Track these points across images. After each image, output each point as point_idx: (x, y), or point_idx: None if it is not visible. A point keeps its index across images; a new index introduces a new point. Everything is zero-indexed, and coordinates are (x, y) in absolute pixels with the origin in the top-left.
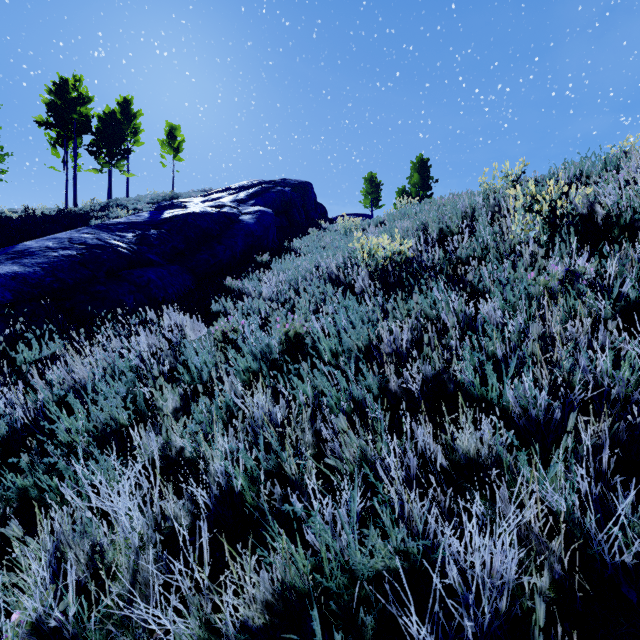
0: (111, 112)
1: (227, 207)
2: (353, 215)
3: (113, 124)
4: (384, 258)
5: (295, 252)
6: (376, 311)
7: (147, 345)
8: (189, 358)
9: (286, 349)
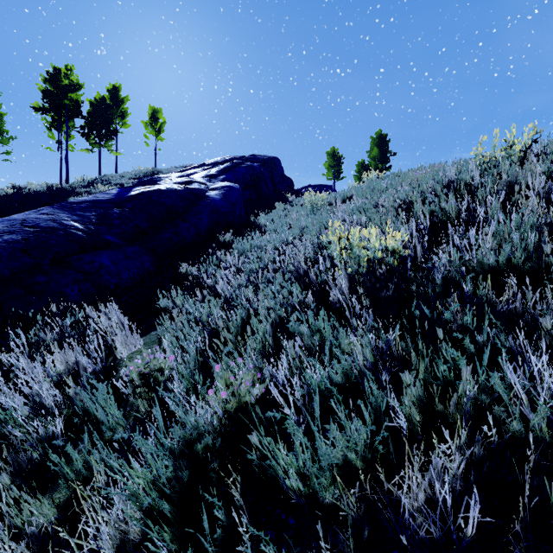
0: (101, 98)
1: (195, 183)
2: (317, 186)
3: (102, 108)
4: (370, 259)
5: (261, 228)
6: (365, 345)
7: (65, 365)
8: (93, 412)
9: (226, 424)
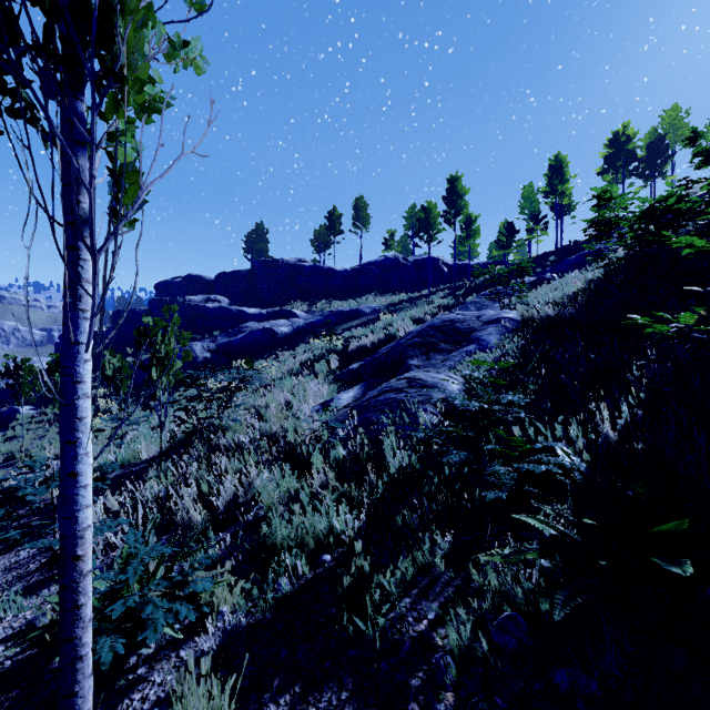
0: (654, 130)
1: None
2: None
3: (655, 141)
4: None
5: None
6: None
7: None
8: None
9: None
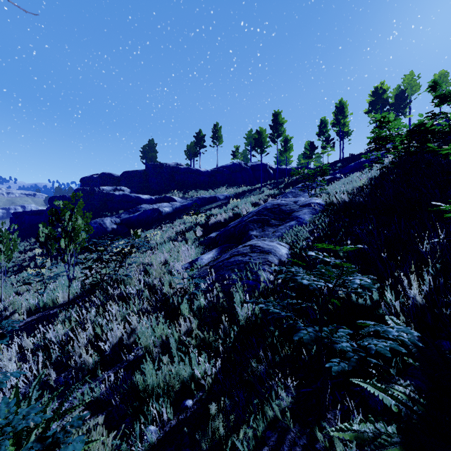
0: (399, 86)
1: None
2: None
3: (400, 93)
4: None
5: None
6: None
7: None
8: None
9: None
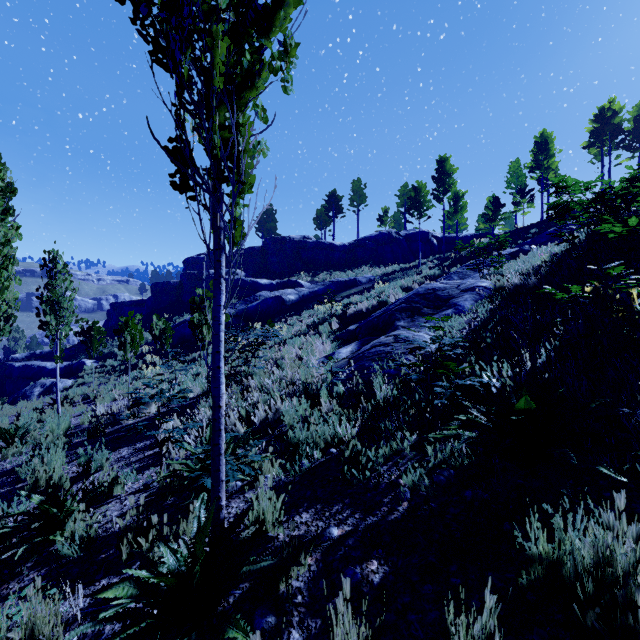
0: None
1: None
2: None
3: None
4: None
5: None
6: None
7: None
8: None
9: None
